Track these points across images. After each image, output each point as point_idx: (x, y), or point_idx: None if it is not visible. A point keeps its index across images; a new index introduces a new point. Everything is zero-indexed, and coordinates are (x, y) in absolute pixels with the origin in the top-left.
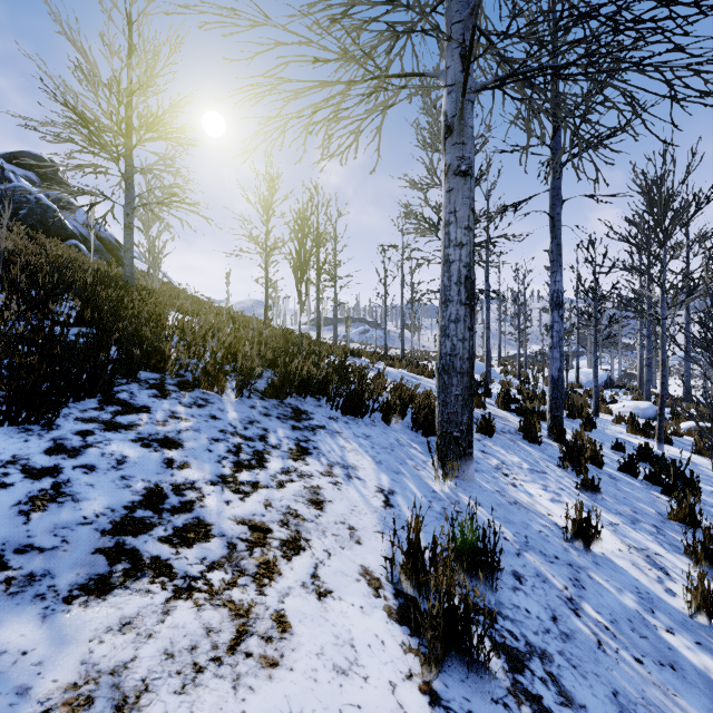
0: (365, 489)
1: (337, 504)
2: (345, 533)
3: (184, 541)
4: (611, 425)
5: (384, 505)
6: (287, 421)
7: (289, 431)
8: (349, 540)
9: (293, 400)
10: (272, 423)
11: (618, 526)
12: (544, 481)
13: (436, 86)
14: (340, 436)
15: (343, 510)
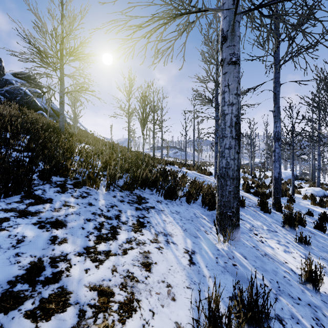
0: (177, 251)
1: (159, 265)
2: (165, 290)
3: (45, 314)
4: (301, 200)
5: (189, 263)
6: (133, 204)
7: (133, 211)
8: (167, 298)
9: (138, 191)
10: (124, 206)
11: (326, 268)
12: (277, 238)
13: (219, 9)
14: (163, 213)
15: (163, 270)
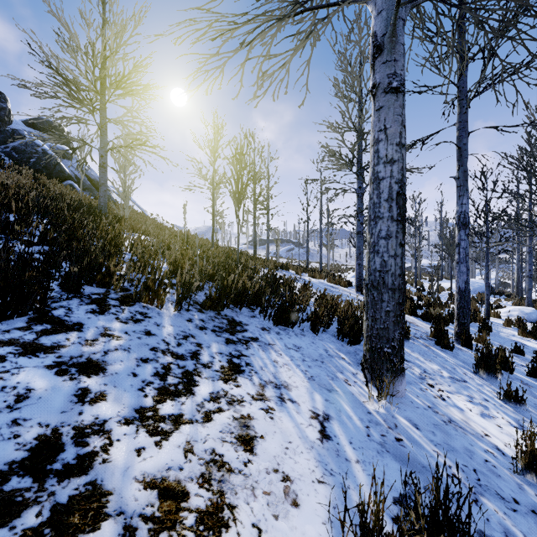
0: (299, 415)
1: (269, 440)
2: (279, 487)
3: (59, 535)
4: (502, 327)
5: (321, 436)
6: (222, 334)
7: (222, 346)
8: (283, 501)
9: (229, 311)
10: (206, 337)
11: None
12: (467, 392)
13: None
14: (272, 348)
15: (276, 450)
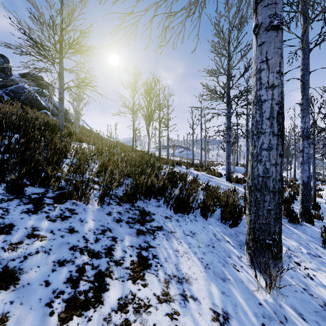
0: (202, 318)
1: None
2: None
3: None
4: (325, 205)
5: None
6: (134, 225)
7: (133, 238)
8: None
9: (141, 202)
10: (121, 230)
11: None
12: (325, 267)
13: None
14: (173, 236)
15: None
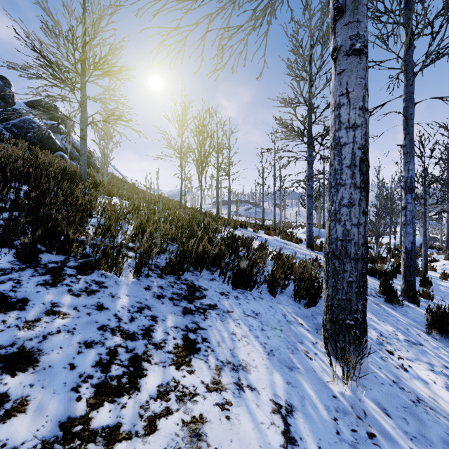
0: (259, 410)
1: None
2: None
3: None
4: (439, 281)
5: (285, 441)
6: (180, 303)
7: (179, 317)
8: None
9: (189, 275)
10: (163, 308)
11: None
12: (426, 357)
13: None
14: (230, 317)
15: None
